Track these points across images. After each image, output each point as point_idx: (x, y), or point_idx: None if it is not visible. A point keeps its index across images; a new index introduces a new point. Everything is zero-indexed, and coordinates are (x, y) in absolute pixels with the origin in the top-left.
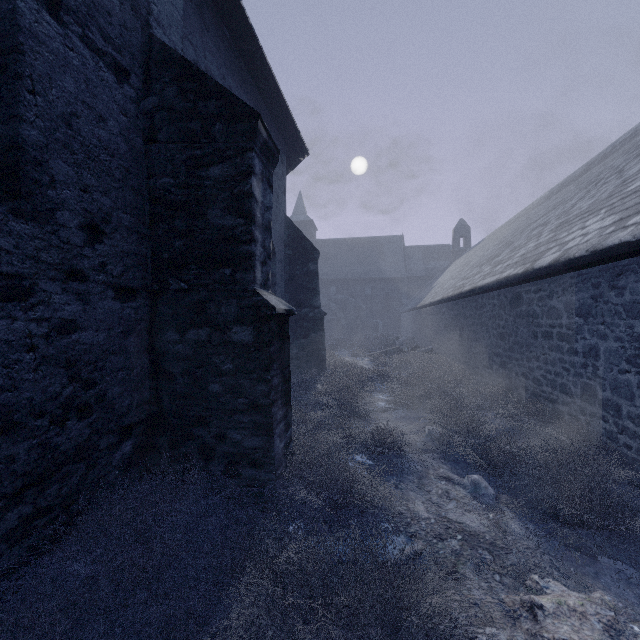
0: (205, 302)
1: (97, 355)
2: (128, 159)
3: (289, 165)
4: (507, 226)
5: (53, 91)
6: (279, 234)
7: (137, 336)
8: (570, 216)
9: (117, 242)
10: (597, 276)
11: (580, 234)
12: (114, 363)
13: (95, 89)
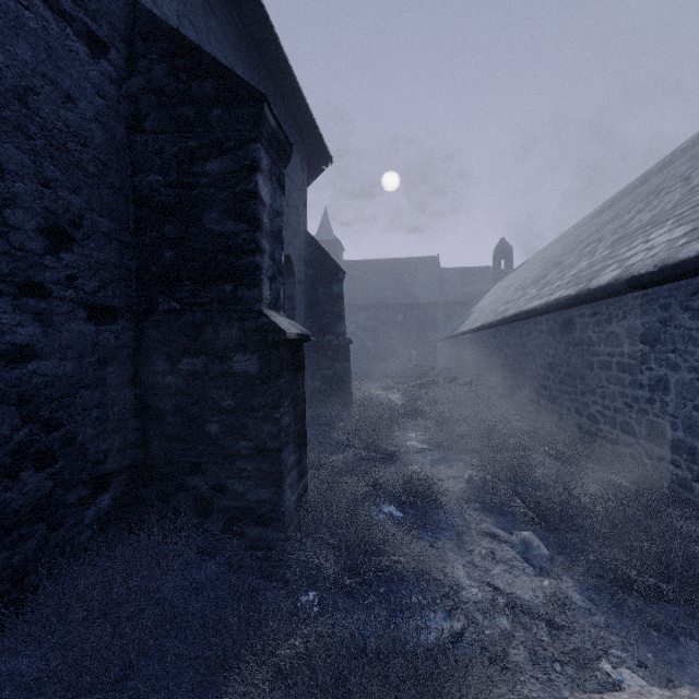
0: (201, 325)
1: (63, 389)
2: (106, 151)
3: (311, 174)
4: (553, 245)
5: (0, 57)
6: (299, 251)
7: (118, 366)
8: (629, 230)
9: (91, 251)
10: (666, 296)
11: (644, 248)
12: (87, 399)
13: (60, 61)
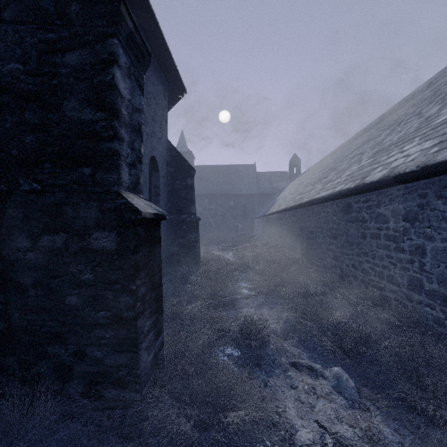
0: (61, 205)
1: None
2: None
3: (171, 101)
4: (326, 159)
5: None
6: (162, 154)
7: None
8: (384, 146)
9: None
10: (424, 188)
11: (401, 156)
12: None
13: None
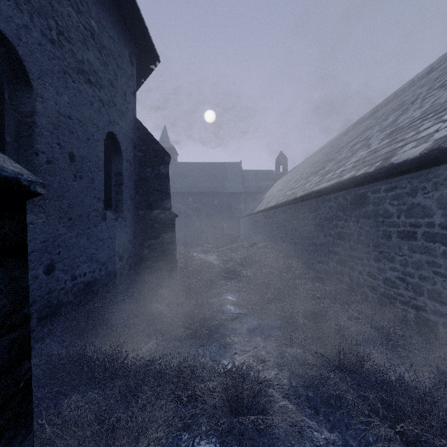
0: None
1: None
2: None
3: (142, 74)
4: (315, 155)
5: None
6: (127, 133)
7: None
8: (401, 124)
9: None
10: None
11: (446, 124)
12: None
13: None
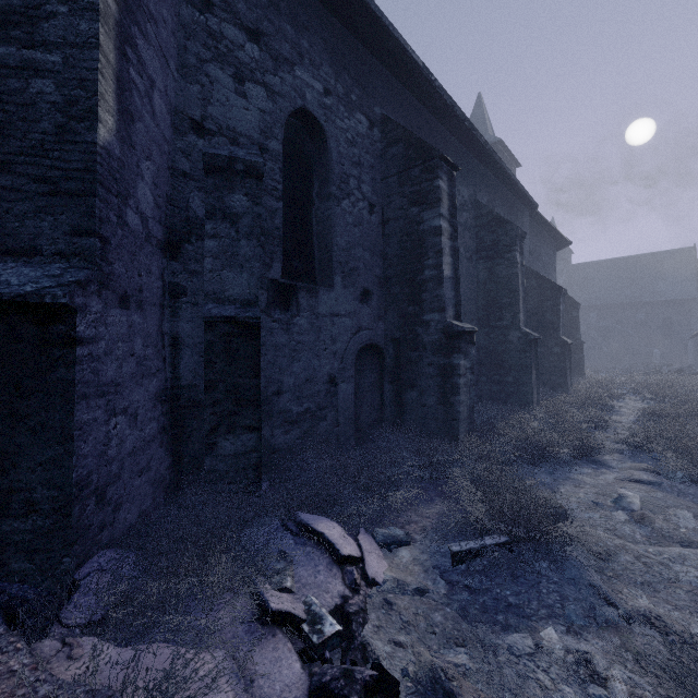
0: (544, 341)
1: None
2: None
3: (556, 249)
4: None
5: None
6: None
7: None
8: None
9: None
10: None
11: None
12: None
13: None
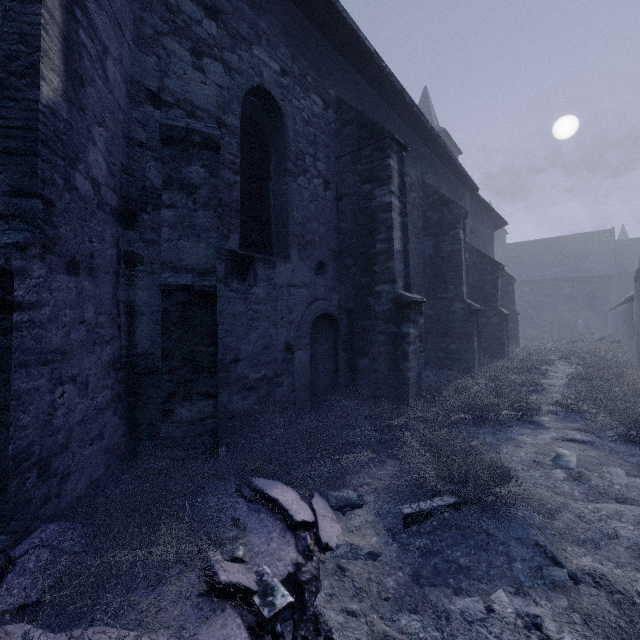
0: (484, 311)
1: None
2: None
3: (494, 229)
4: None
5: None
6: None
7: None
8: None
9: None
10: None
11: None
12: None
13: None
